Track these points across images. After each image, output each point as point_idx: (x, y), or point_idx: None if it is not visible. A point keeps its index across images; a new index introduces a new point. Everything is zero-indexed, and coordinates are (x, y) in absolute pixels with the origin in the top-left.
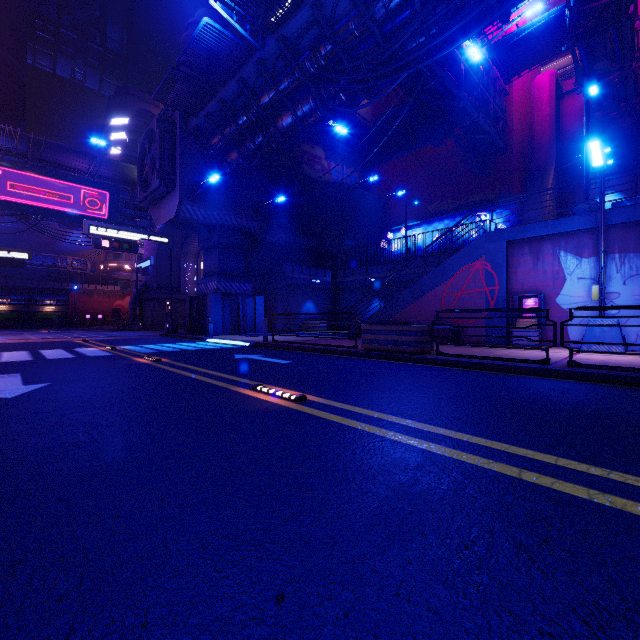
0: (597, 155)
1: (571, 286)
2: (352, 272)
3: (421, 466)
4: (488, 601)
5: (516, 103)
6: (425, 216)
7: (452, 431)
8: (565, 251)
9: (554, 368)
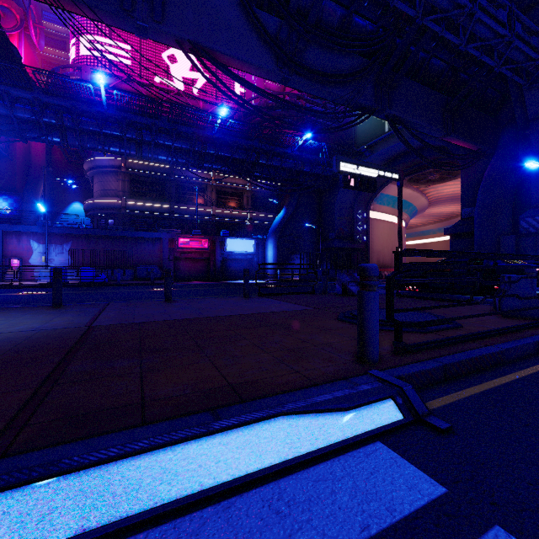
0: (42, 207)
1: (36, 255)
2: None
3: None
4: None
5: None
6: None
7: None
8: (33, 240)
9: (13, 285)
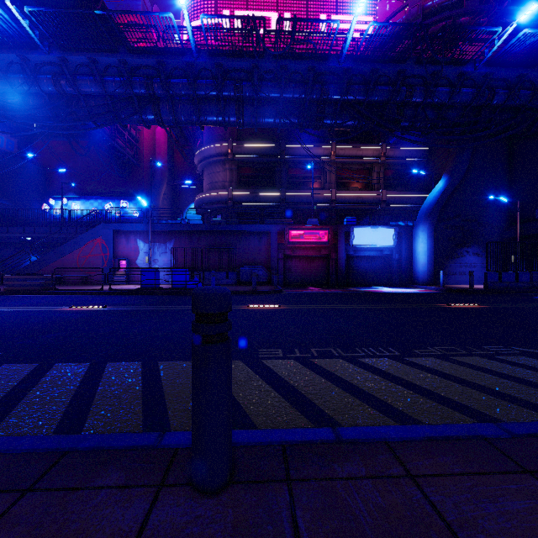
0: (144, 201)
1: (142, 256)
2: (7, 230)
3: (3, 311)
4: (2, 316)
5: (146, 138)
6: (84, 193)
7: (24, 307)
8: (140, 239)
9: (101, 291)
